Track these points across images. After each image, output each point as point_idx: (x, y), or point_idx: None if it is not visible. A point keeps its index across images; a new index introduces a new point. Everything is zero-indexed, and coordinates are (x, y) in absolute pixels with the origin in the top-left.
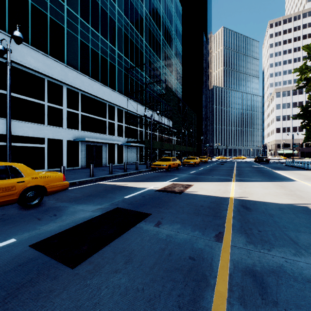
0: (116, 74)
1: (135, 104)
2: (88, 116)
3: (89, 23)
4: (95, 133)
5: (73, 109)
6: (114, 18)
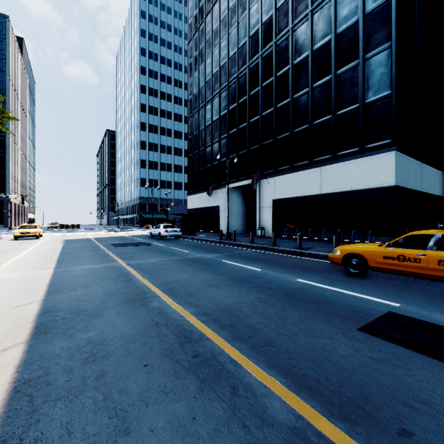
0: None
1: None
2: None
3: None
4: None
5: None
6: None
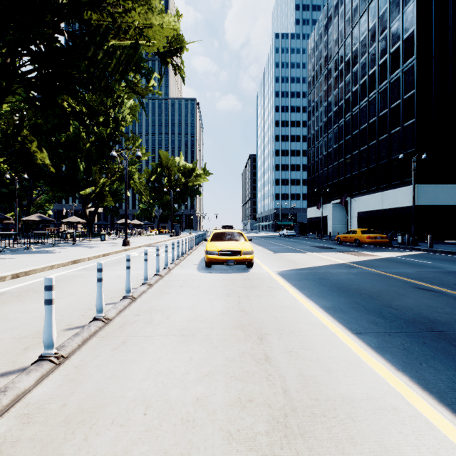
0: None
1: None
2: None
3: None
4: None
5: None
6: None
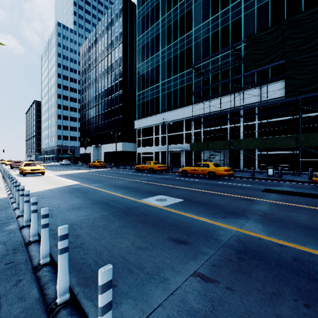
0: (193, 89)
1: (218, 100)
2: (171, 135)
3: (171, 76)
4: (175, 144)
5: (163, 134)
6: (191, 43)
